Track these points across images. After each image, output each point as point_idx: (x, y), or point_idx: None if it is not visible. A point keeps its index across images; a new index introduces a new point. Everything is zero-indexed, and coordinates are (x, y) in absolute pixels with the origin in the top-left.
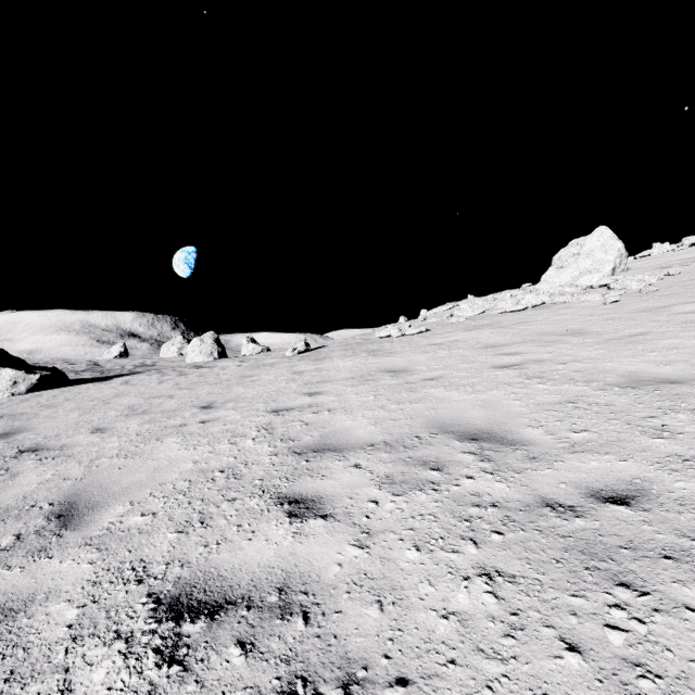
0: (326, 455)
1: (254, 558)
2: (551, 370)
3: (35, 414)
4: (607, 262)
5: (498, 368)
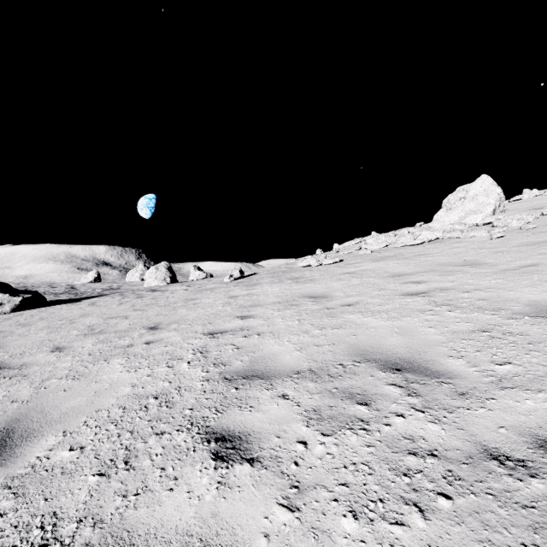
0: (254, 383)
1: (172, 519)
2: (457, 298)
3: (11, 332)
4: (489, 204)
5: (408, 295)
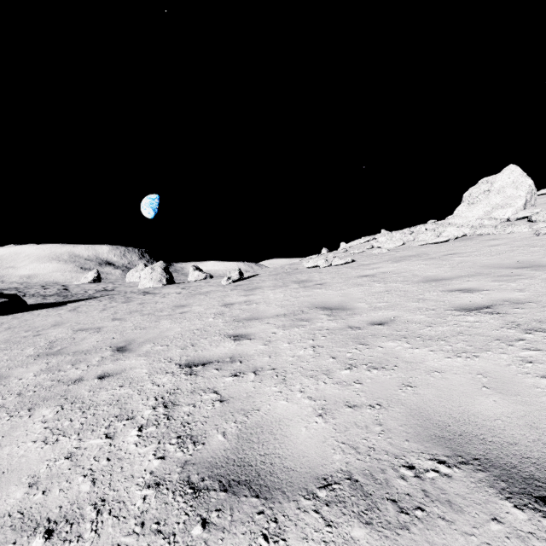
0: (241, 507)
1: None
2: None
3: None
4: (518, 197)
5: (465, 311)
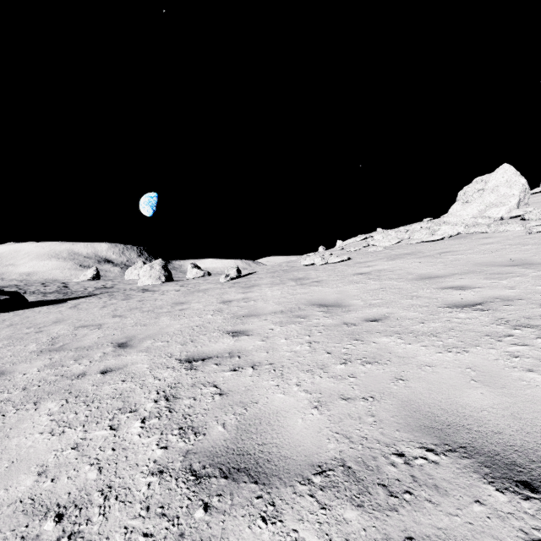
0: (241, 492)
1: None
2: (539, 315)
3: None
4: (512, 196)
5: (457, 308)
